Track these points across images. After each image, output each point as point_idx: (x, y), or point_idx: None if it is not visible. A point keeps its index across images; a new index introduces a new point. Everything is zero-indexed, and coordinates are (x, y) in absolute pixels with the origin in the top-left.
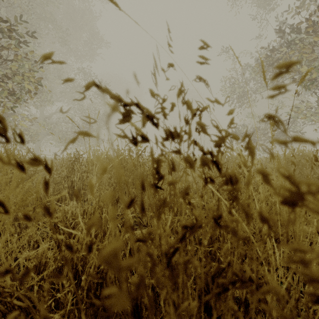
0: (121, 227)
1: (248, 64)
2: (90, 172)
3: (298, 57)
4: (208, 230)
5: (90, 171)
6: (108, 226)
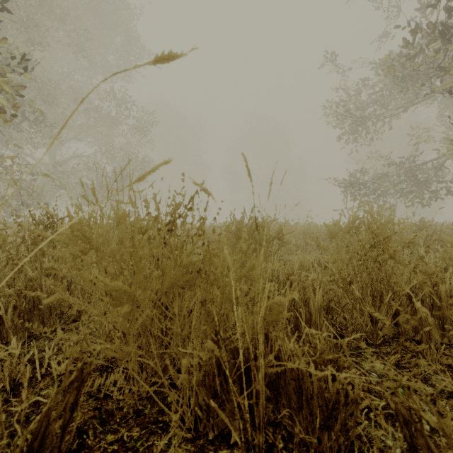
0: None
1: (367, 79)
2: None
3: None
4: None
5: None
6: None
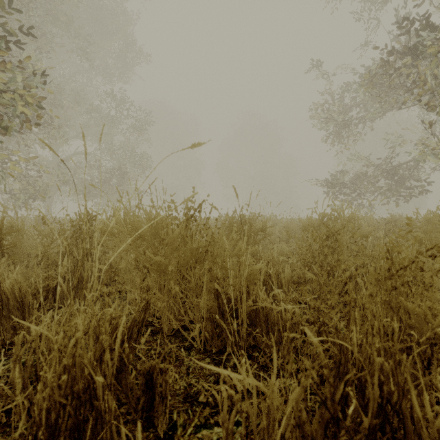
0: (148, 376)
1: (350, 83)
2: (89, 254)
3: (435, 65)
4: (367, 422)
5: (89, 252)
6: (106, 402)
